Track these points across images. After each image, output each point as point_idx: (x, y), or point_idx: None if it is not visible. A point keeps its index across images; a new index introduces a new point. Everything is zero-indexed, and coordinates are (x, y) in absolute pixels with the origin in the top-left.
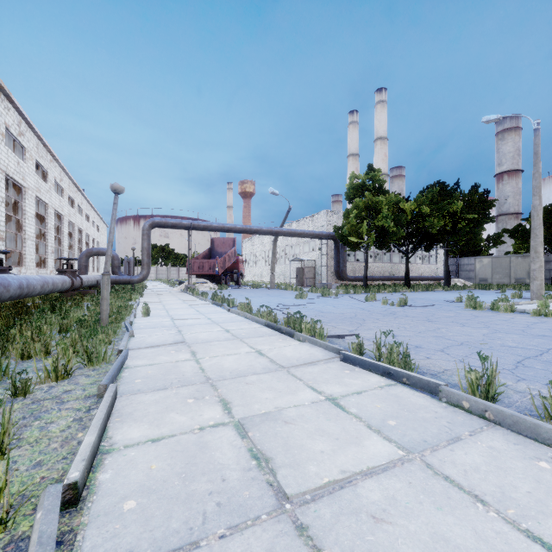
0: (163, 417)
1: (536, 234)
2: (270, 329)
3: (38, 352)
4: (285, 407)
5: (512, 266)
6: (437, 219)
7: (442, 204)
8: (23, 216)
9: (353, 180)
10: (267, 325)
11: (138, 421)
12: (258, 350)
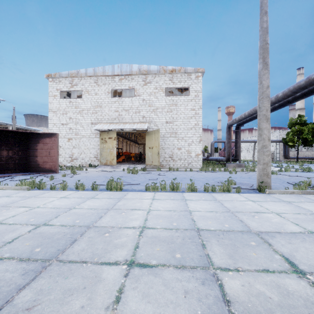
0: None
1: None
2: None
3: None
4: None
5: None
6: None
7: None
8: None
9: (291, 120)
10: None
11: None
12: None
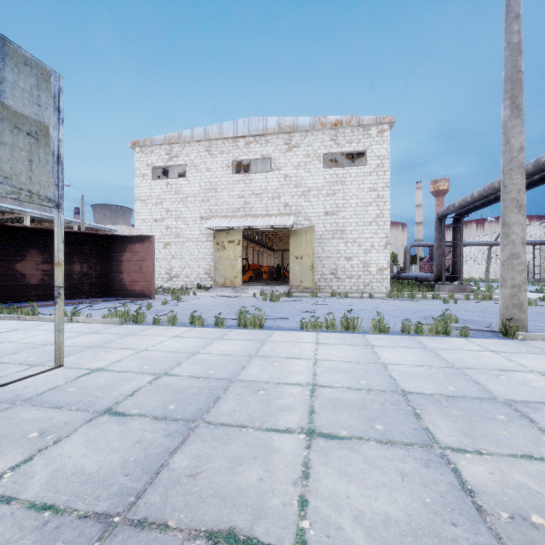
0: None
1: None
2: None
3: None
4: None
5: None
6: None
7: None
8: None
9: None
10: None
11: None
12: None
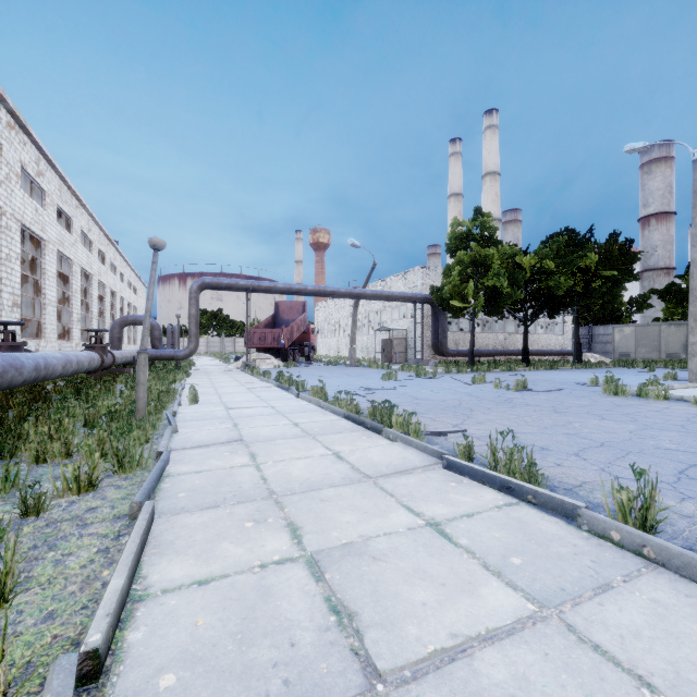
0: (213, 547)
1: (695, 296)
2: (350, 423)
3: (57, 453)
4: (373, 535)
5: (663, 338)
6: (565, 277)
7: (570, 258)
8: (43, 277)
9: (455, 228)
10: (347, 417)
11: (181, 553)
12: (335, 452)
